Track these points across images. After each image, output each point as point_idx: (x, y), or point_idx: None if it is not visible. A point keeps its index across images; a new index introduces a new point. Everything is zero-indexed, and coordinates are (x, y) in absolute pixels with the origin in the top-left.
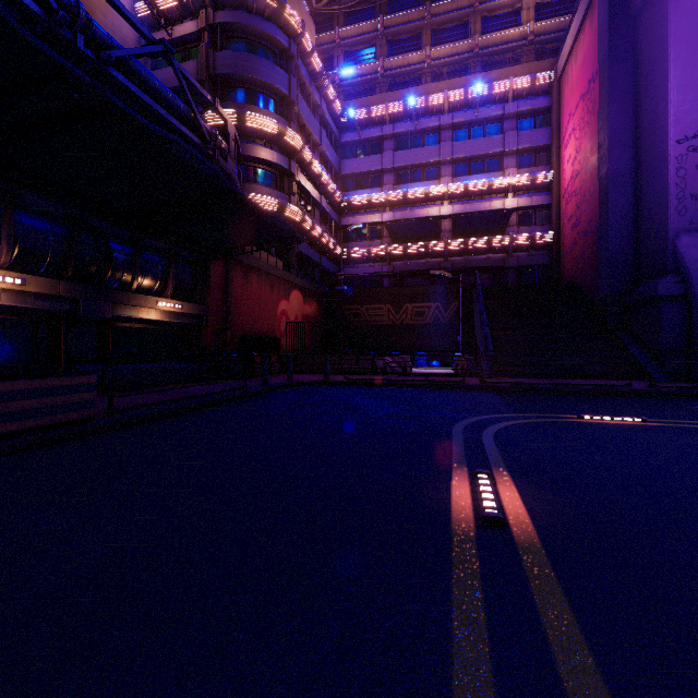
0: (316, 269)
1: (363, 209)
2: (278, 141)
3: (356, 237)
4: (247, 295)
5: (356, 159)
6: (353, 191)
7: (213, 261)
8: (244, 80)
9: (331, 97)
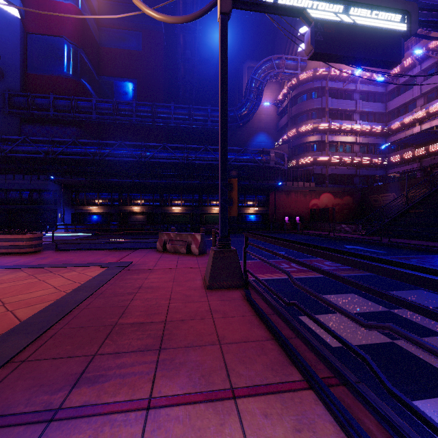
0: (355, 177)
1: (402, 129)
2: (315, 130)
3: (397, 148)
4: (288, 201)
5: (395, 99)
6: (394, 120)
7: (270, 193)
8: (301, 113)
9: (367, 77)
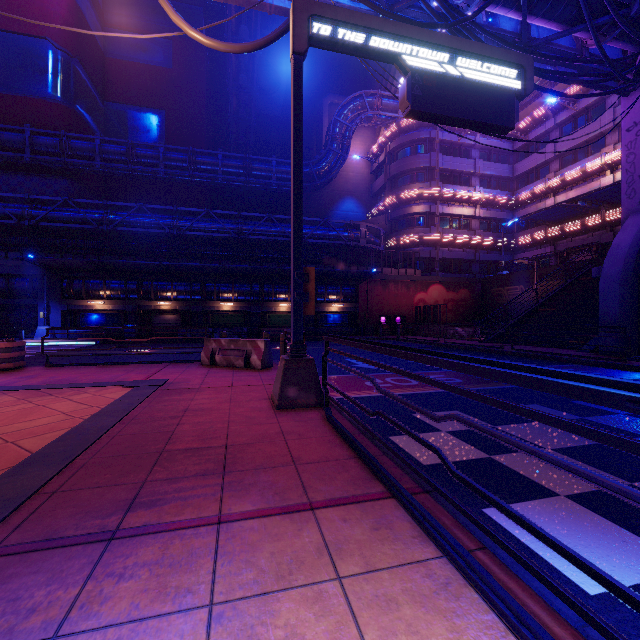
0: (474, 264)
1: (533, 200)
2: (422, 198)
3: (526, 225)
4: (385, 295)
5: (524, 160)
6: (523, 188)
7: (361, 283)
8: (403, 173)
9: None
